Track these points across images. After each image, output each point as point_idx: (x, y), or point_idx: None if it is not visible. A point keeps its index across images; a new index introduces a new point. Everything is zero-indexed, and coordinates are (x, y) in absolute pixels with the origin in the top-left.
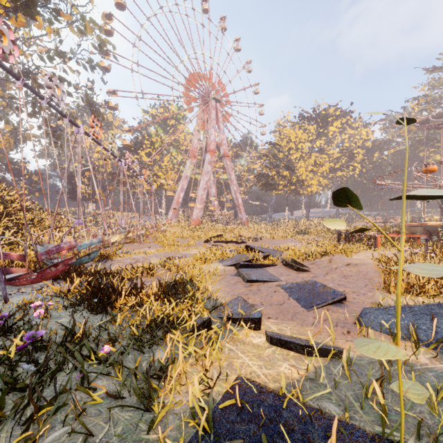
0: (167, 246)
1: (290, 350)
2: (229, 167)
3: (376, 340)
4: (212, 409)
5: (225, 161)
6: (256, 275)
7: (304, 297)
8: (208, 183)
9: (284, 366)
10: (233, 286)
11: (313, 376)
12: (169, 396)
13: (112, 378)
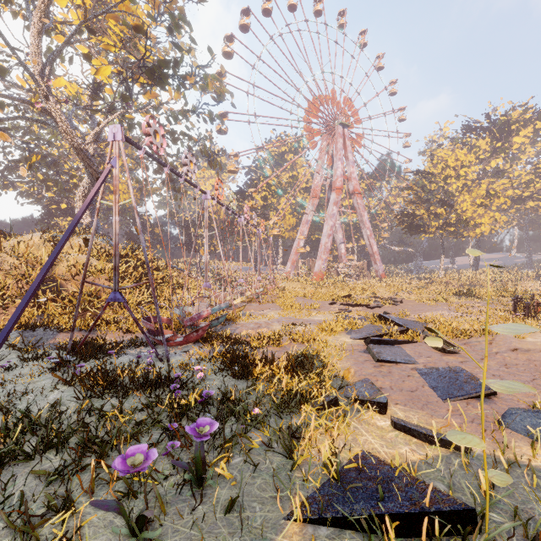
0: (287, 308)
1: (413, 437)
2: (360, 206)
3: (464, 434)
4: (339, 468)
5: (356, 199)
6: (388, 354)
7: (442, 387)
8: (333, 229)
9: (405, 449)
10: (361, 364)
11: (431, 462)
12: (306, 453)
13: (262, 433)
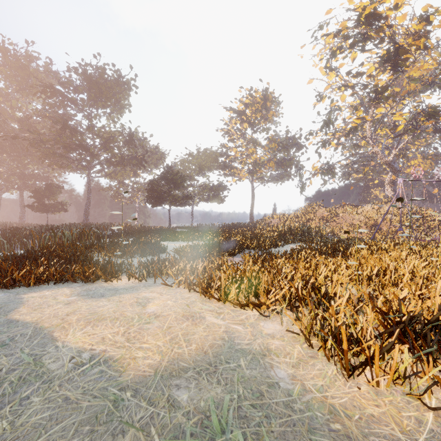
0: None
1: None
2: None
3: None
4: None
5: None
6: None
7: None
8: None
9: None
10: None
11: None
12: None
13: None
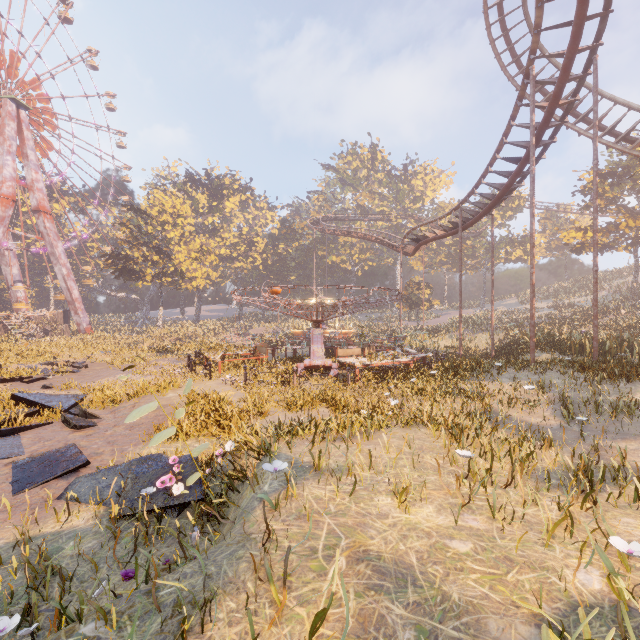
0: None
1: None
2: (51, 232)
3: None
4: None
5: (42, 221)
6: None
7: (28, 477)
8: None
9: None
10: None
11: None
12: None
13: None
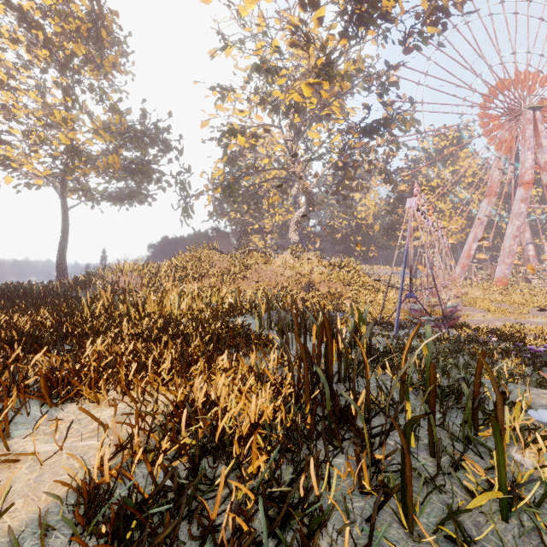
0: (495, 311)
1: None
2: None
3: None
4: None
5: None
6: None
7: None
8: (520, 229)
9: None
10: None
11: None
12: None
13: None
